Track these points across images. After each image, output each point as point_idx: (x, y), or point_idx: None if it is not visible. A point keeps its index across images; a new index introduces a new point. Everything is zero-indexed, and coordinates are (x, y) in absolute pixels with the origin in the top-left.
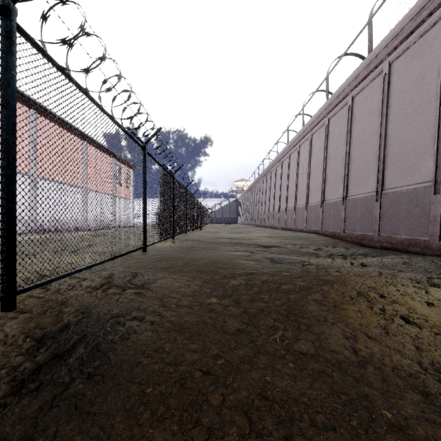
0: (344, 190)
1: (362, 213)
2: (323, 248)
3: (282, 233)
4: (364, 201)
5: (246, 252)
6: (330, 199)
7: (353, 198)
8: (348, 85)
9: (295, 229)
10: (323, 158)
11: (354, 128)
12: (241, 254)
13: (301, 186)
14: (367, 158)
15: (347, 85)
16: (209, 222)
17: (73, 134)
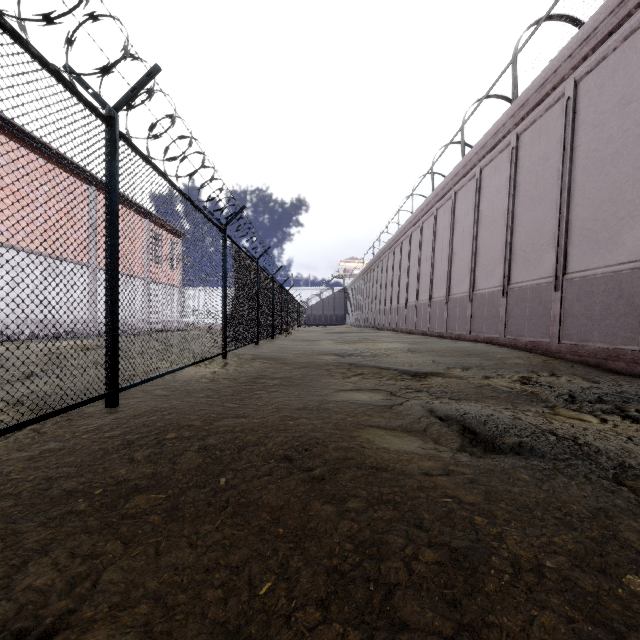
0: (557, 262)
1: (606, 306)
2: (533, 377)
3: (431, 343)
4: (613, 281)
5: (378, 392)
6: (523, 281)
7: (583, 275)
8: (567, 59)
9: (449, 335)
10: (507, 207)
11: (581, 140)
12: (370, 402)
13: (459, 261)
14: (618, 193)
15: (565, 59)
16: (302, 323)
17: (69, 174)
